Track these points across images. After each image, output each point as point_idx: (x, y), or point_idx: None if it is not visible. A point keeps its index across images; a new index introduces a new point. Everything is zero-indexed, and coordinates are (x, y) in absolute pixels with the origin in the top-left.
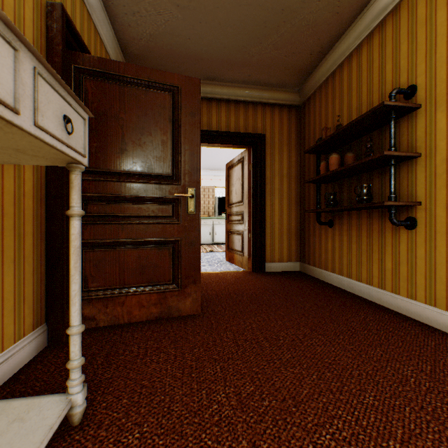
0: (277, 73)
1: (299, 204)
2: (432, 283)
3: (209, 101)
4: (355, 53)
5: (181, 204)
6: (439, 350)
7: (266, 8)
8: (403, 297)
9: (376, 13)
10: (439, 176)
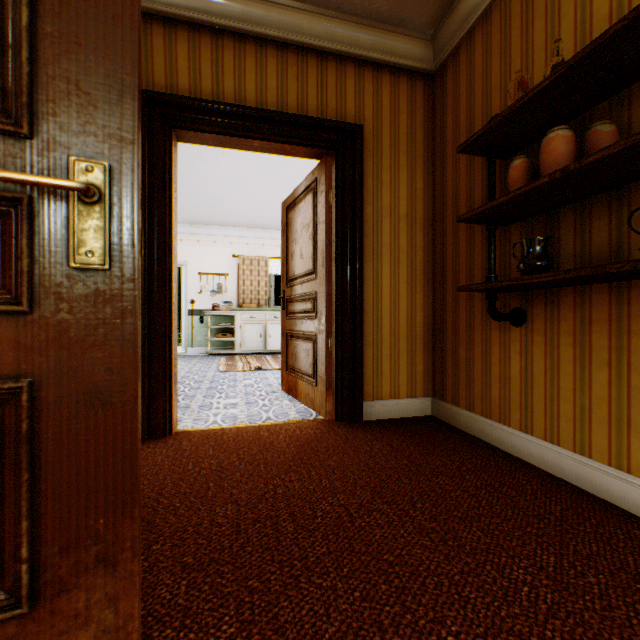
0: None
1: (432, 278)
2: None
3: (240, 42)
4: None
5: (38, 224)
6: None
7: None
8: None
9: None
10: None
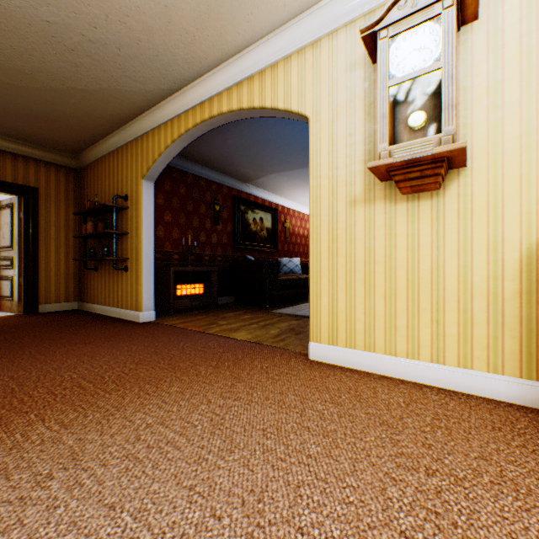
0: (50, 142)
1: (79, 253)
2: (133, 299)
3: None
4: (109, 157)
5: None
6: (121, 326)
7: (27, 110)
8: (125, 310)
9: (115, 143)
10: (135, 245)
